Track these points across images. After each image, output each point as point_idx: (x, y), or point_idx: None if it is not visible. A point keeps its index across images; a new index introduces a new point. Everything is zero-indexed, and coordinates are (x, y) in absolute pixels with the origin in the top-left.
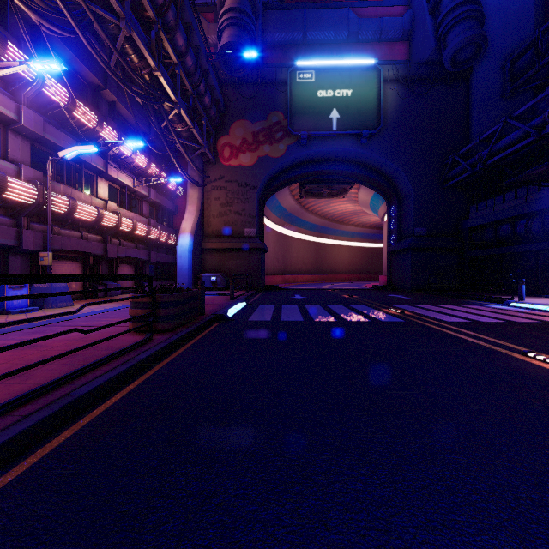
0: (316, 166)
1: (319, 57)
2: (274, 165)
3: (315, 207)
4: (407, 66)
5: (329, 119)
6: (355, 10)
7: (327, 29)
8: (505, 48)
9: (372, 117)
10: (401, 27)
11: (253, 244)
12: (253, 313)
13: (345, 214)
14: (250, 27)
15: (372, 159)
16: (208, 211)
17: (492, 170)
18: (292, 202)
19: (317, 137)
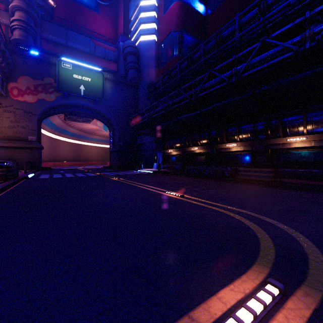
0: (73, 108)
1: (75, 56)
2: (48, 105)
3: (74, 124)
4: (115, 75)
5: (80, 89)
6: (93, 40)
7: (79, 44)
8: (148, 81)
9: (100, 93)
10: (114, 57)
11: (34, 145)
12: (40, 176)
13: (92, 129)
14: (34, 34)
15: (101, 111)
16: (0, 124)
17: (142, 124)
18: (60, 121)
19: (73, 96)
